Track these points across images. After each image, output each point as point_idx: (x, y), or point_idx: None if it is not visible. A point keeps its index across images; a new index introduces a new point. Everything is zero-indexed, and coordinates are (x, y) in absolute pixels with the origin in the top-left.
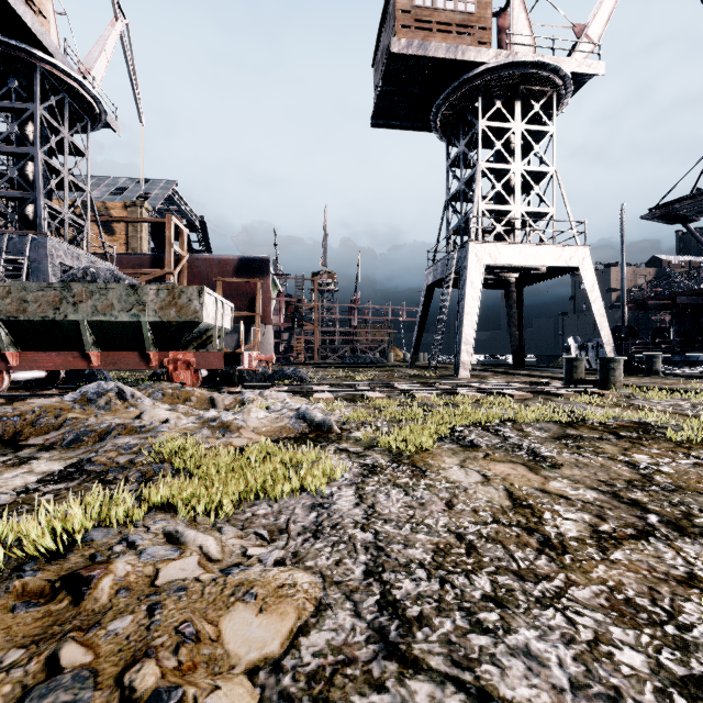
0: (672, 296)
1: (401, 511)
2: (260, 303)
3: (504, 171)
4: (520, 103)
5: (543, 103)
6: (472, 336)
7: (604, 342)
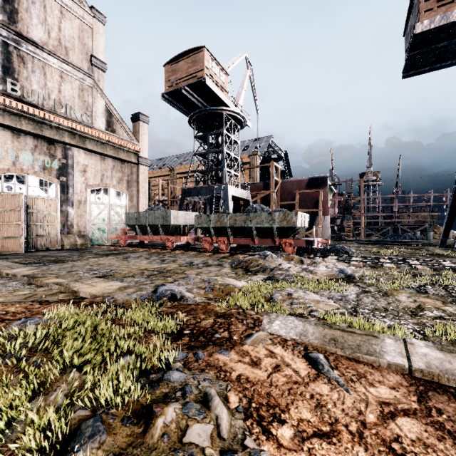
0: None
1: (369, 301)
2: (321, 203)
3: None
4: None
5: None
6: None
7: None
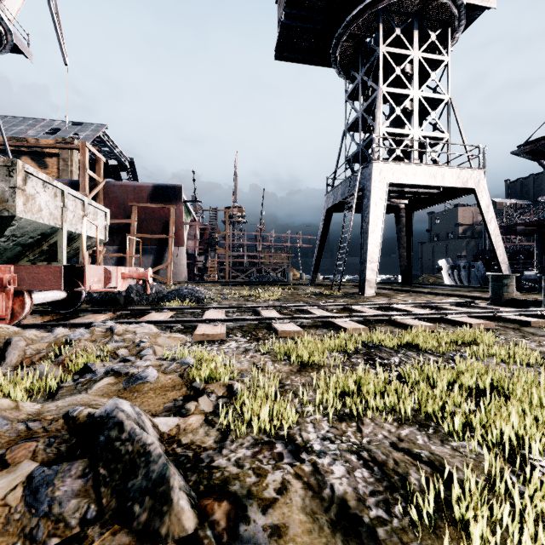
0: (541, 221)
1: None
2: (173, 227)
3: (402, 98)
4: (417, 32)
5: (436, 37)
6: (377, 254)
7: (500, 260)
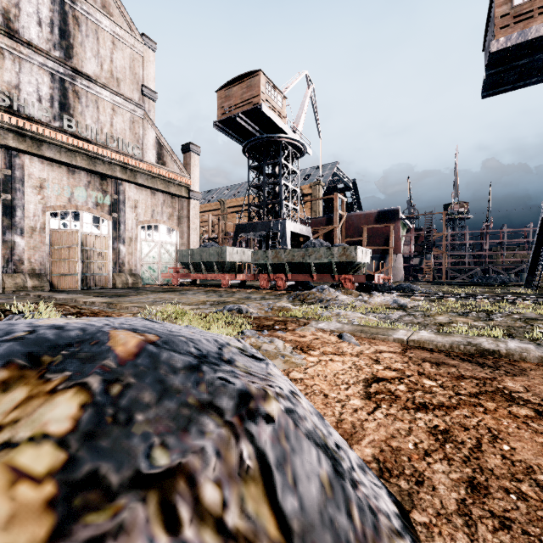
0: None
1: (409, 319)
2: (392, 240)
3: None
4: None
5: None
6: None
7: None
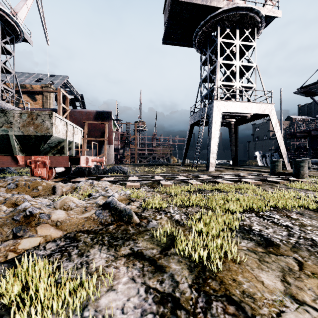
0: (309, 130)
1: None
2: (107, 134)
3: (230, 65)
4: (238, 30)
5: (249, 32)
6: (216, 149)
7: (282, 152)
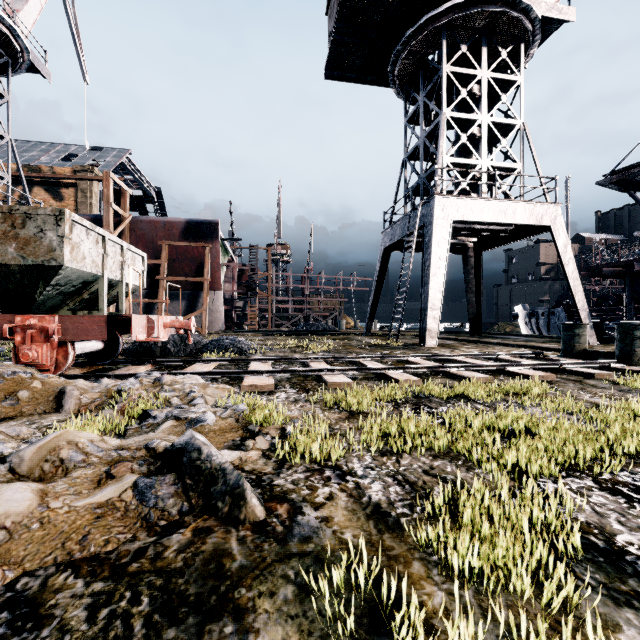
0: (629, 262)
1: None
2: (209, 268)
3: (469, 124)
4: (486, 49)
5: (508, 54)
6: (439, 300)
7: (579, 307)
